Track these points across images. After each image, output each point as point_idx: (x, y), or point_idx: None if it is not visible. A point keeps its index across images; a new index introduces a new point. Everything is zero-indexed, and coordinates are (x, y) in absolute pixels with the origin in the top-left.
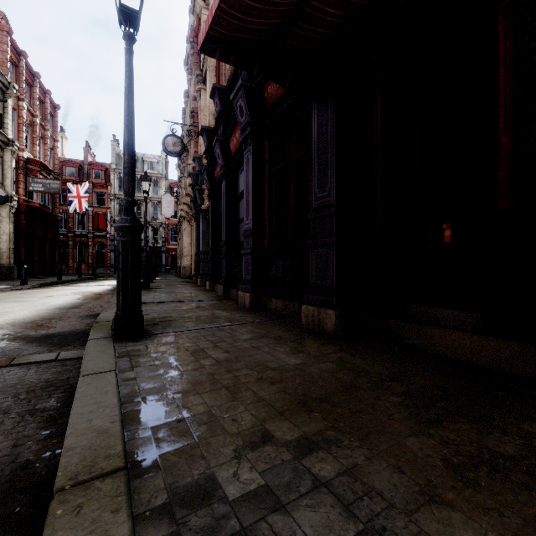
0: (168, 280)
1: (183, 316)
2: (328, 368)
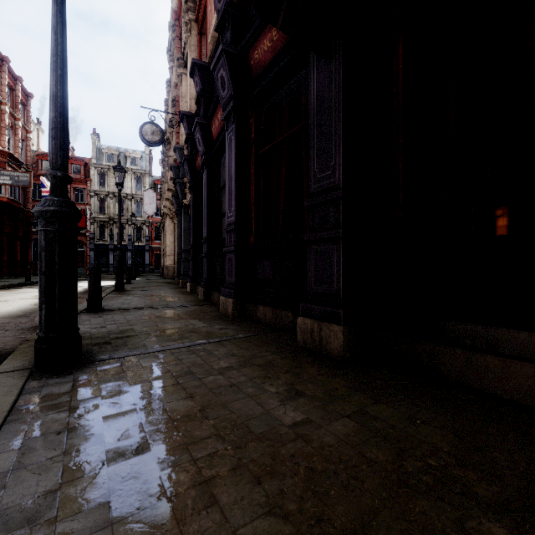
0: (149, 280)
1: (148, 330)
2: (348, 434)
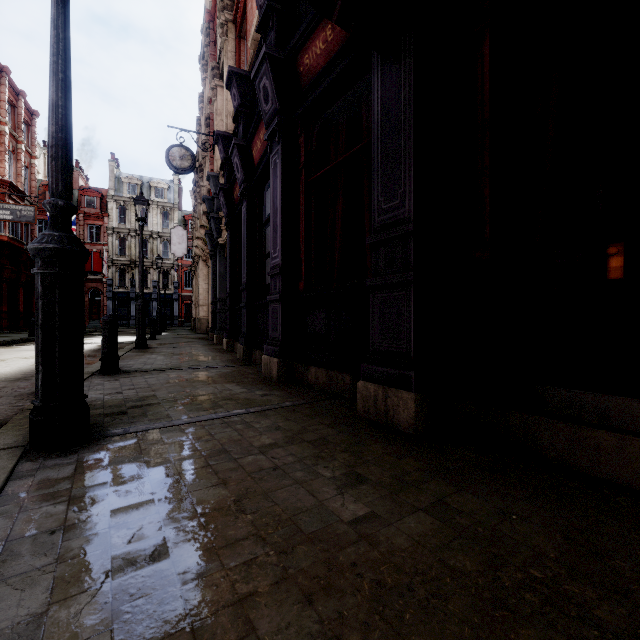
0: (178, 335)
1: (174, 397)
2: (425, 534)
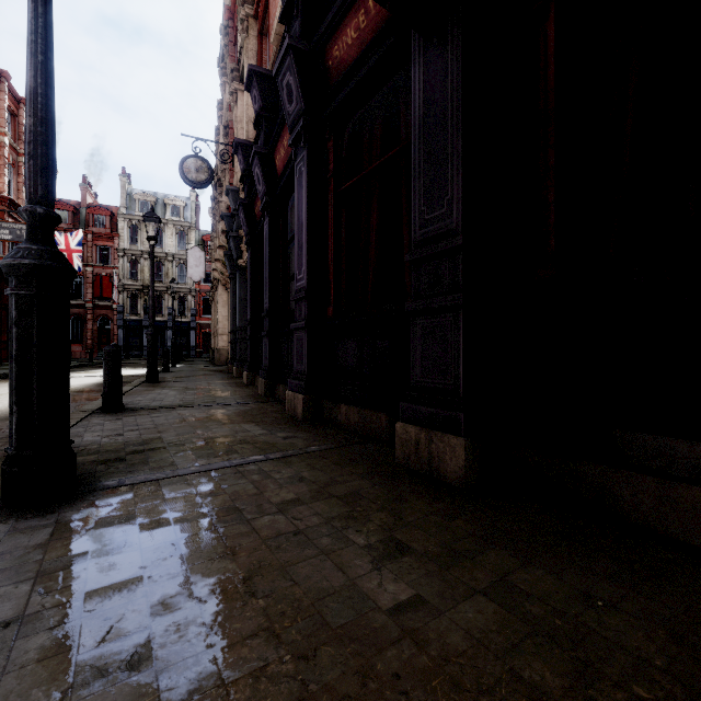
0: (194, 368)
1: (182, 439)
2: (488, 628)
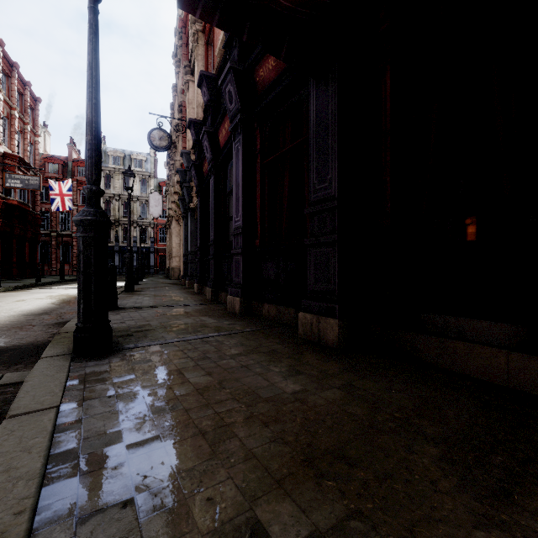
0: (156, 281)
1: (164, 325)
2: (336, 398)
